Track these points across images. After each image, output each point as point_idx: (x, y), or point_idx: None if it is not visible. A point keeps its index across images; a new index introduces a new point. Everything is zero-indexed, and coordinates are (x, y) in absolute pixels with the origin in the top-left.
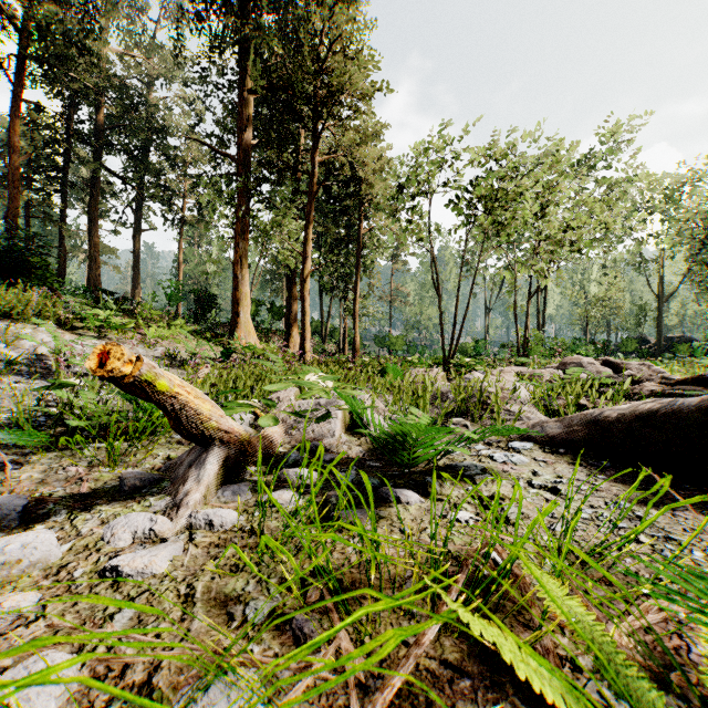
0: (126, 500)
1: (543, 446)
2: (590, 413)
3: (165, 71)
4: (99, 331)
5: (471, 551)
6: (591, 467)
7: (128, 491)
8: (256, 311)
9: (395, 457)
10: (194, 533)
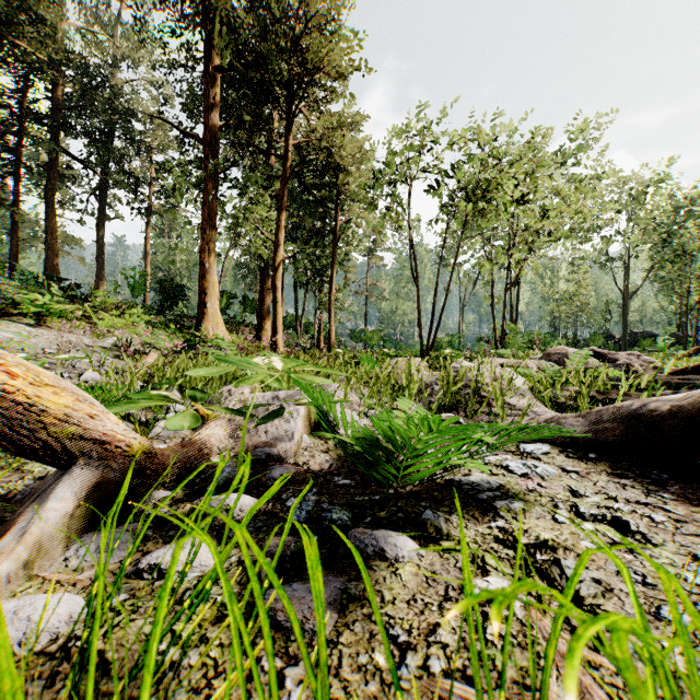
0: None
1: (564, 449)
2: (623, 405)
3: (131, 51)
4: (38, 318)
5: None
6: (642, 480)
7: None
8: (227, 304)
9: (374, 474)
10: None
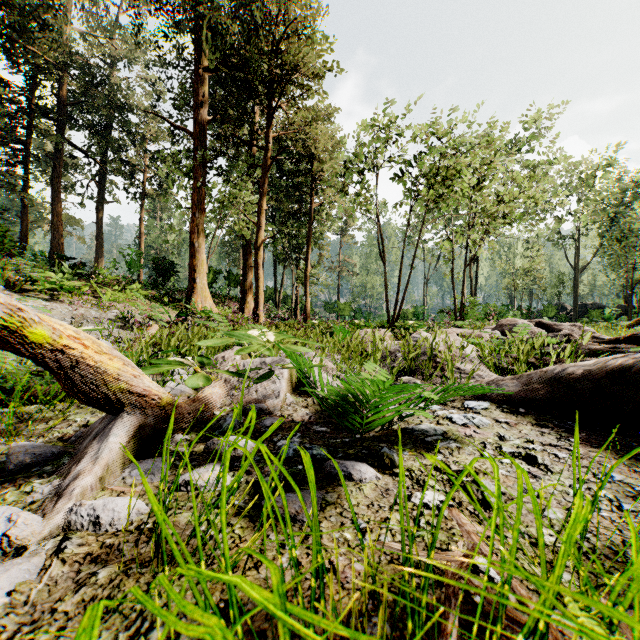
0: (3, 484)
1: (501, 405)
2: (549, 370)
3: (127, 52)
4: (51, 294)
5: (456, 565)
6: (558, 429)
7: (14, 470)
8: (213, 279)
9: (345, 422)
10: (67, 539)
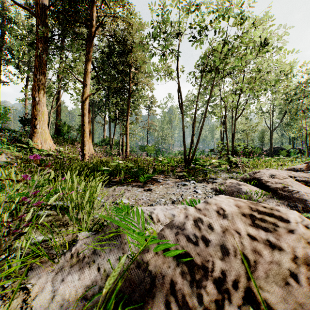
0: None
1: None
2: None
3: None
4: None
5: None
6: None
7: None
8: (68, 130)
9: None
10: None
